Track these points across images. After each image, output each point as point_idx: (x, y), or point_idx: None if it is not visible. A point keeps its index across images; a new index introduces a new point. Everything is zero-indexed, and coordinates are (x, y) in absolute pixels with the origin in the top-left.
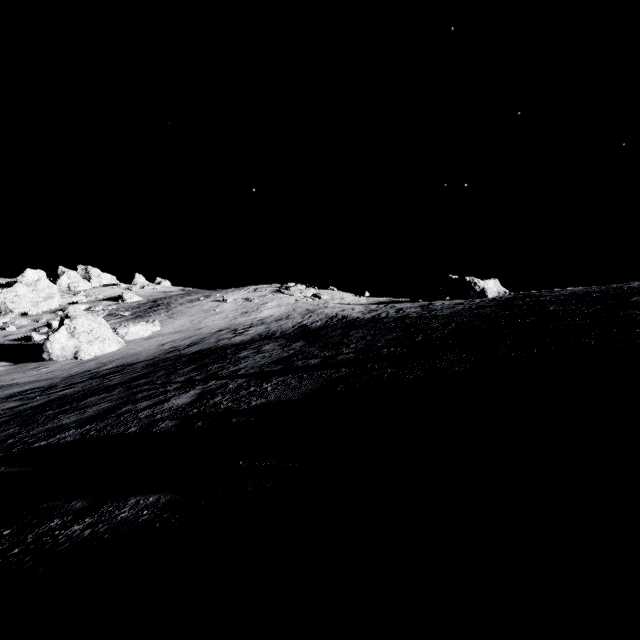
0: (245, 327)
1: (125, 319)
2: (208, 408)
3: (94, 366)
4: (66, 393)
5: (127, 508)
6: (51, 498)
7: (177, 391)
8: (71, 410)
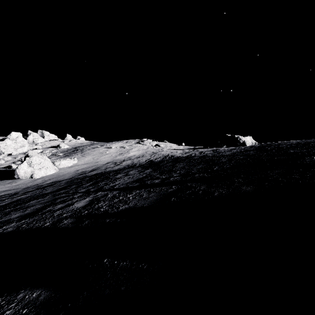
0: (120, 161)
1: (60, 157)
2: (94, 210)
3: (40, 182)
4: (21, 197)
5: (14, 304)
6: None
7: (79, 198)
8: (19, 209)
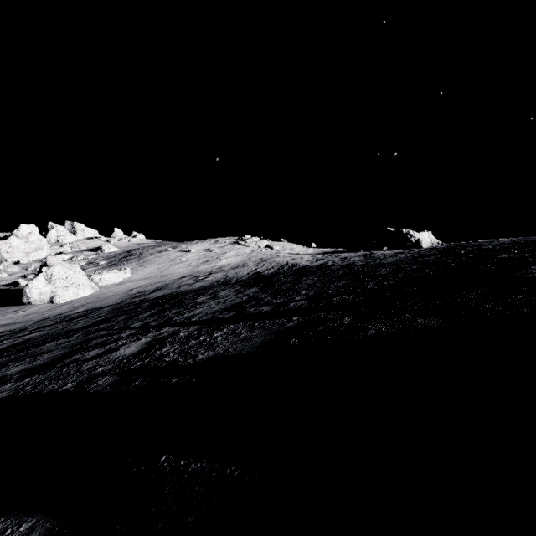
0: (205, 274)
1: (101, 267)
2: (153, 361)
3: (66, 310)
4: (31, 337)
5: None
6: None
7: (129, 338)
8: (24, 357)
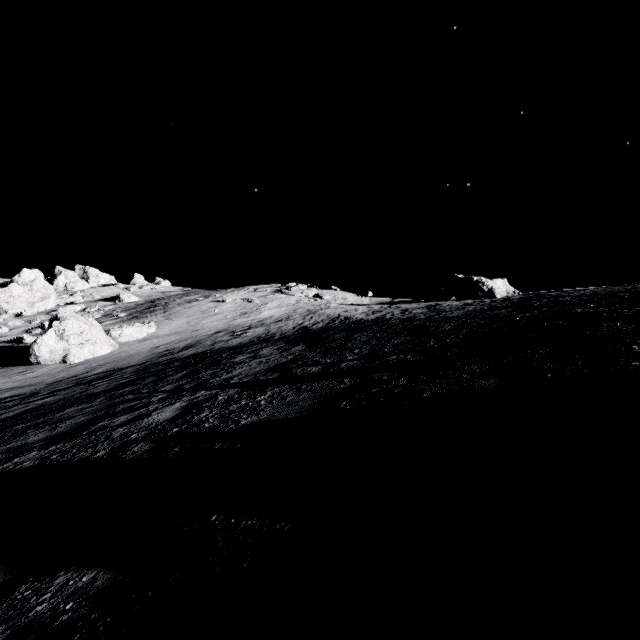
0: (243, 329)
1: (120, 320)
2: (191, 427)
3: (82, 370)
4: (45, 402)
5: (48, 594)
6: None
7: (161, 403)
8: (43, 424)
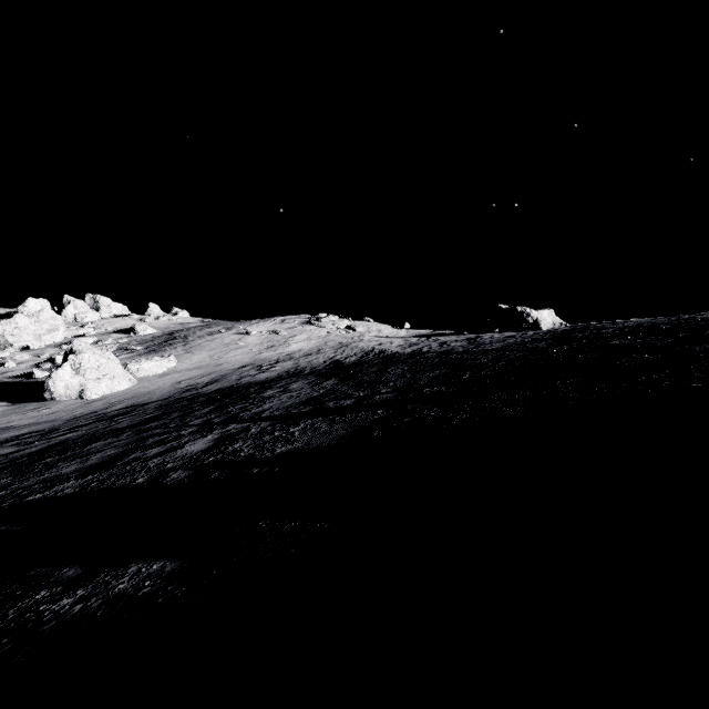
0: (271, 363)
1: (137, 354)
2: (226, 456)
3: (101, 407)
4: (68, 437)
5: (126, 578)
6: (40, 564)
7: (192, 436)
8: (72, 457)
